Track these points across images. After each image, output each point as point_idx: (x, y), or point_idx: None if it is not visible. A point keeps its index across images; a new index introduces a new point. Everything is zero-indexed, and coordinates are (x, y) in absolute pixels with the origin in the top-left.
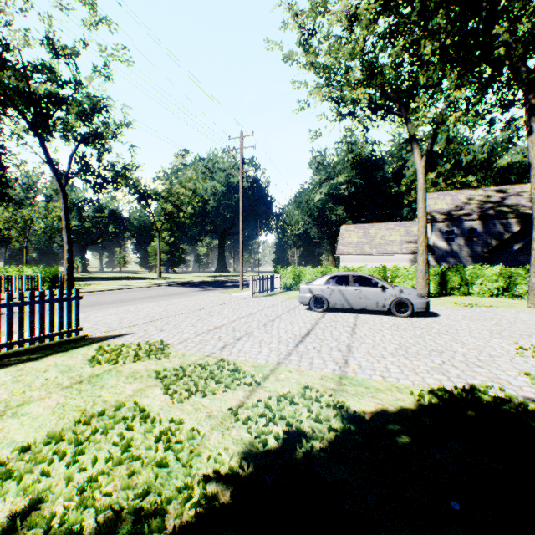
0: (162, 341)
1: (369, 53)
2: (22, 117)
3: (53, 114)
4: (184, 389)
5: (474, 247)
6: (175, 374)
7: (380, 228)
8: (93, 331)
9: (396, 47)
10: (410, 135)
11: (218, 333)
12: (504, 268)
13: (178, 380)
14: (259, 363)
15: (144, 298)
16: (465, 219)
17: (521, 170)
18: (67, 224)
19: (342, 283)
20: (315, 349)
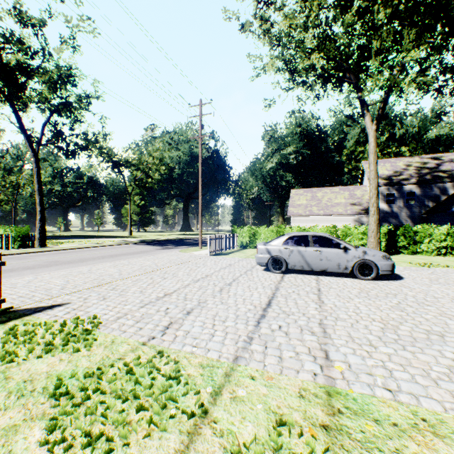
0: (95, 317)
1: (320, 25)
2: None
3: (23, 83)
4: (81, 430)
5: (413, 209)
6: (81, 387)
7: (326, 192)
8: (24, 300)
9: (349, 15)
10: (361, 101)
11: (167, 302)
12: (451, 228)
13: (82, 402)
14: (209, 358)
15: (105, 256)
16: (404, 183)
17: (448, 142)
18: (39, 187)
19: (301, 244)
20: (281, 329)
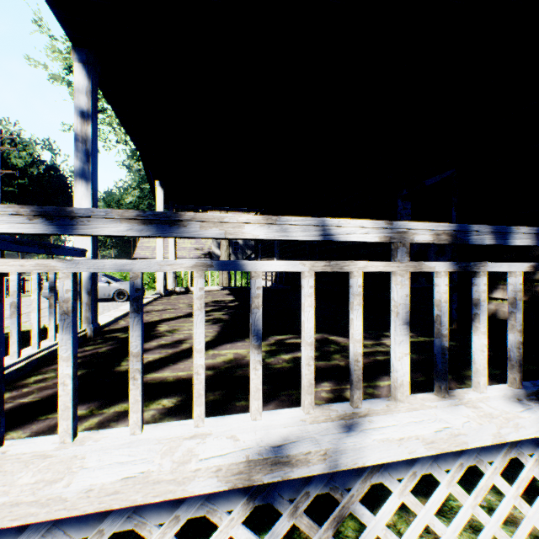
0: None
1: None
2: None
3: None
4: None
5: (238, 255)
6: None
7: None
8: None
9: None
10: None
11: None
12: None
13: None
14: None
15: None
16: None
17: None
18: None
19: None
20: None
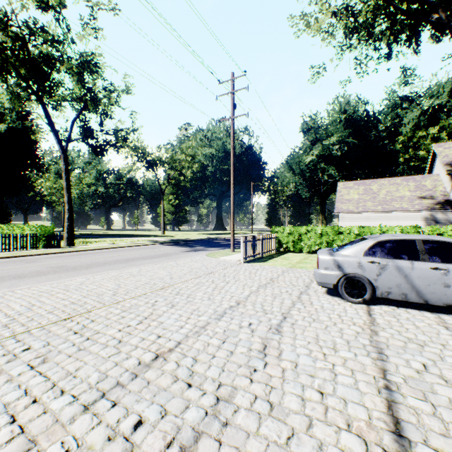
0: None
1: None
2: (24, 83)
3: (48, 75)
4: None
5: None
6: None
7: (384, 184)
8: None
9: None
10: None
11: (146, 392)
12: None
13: None
14: None
15: (119, 261)
16: None
17: None
18: (67, 184)
19: (401, 255)
20: None
